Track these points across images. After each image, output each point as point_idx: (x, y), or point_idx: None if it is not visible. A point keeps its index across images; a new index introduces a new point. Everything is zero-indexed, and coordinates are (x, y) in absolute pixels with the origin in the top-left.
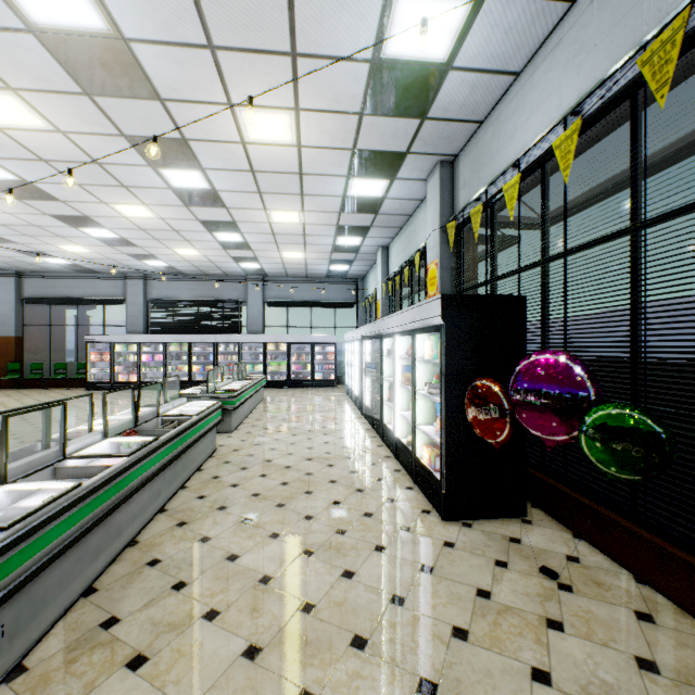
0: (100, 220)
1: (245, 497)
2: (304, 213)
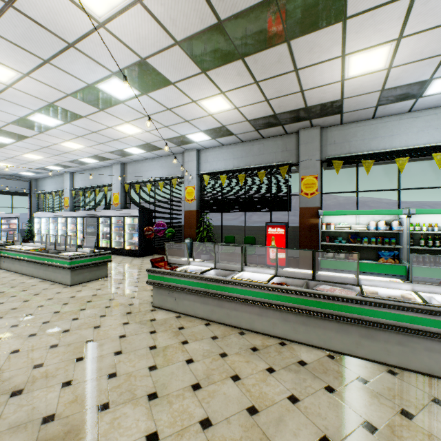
0: None
1: None
2: (47, 158)
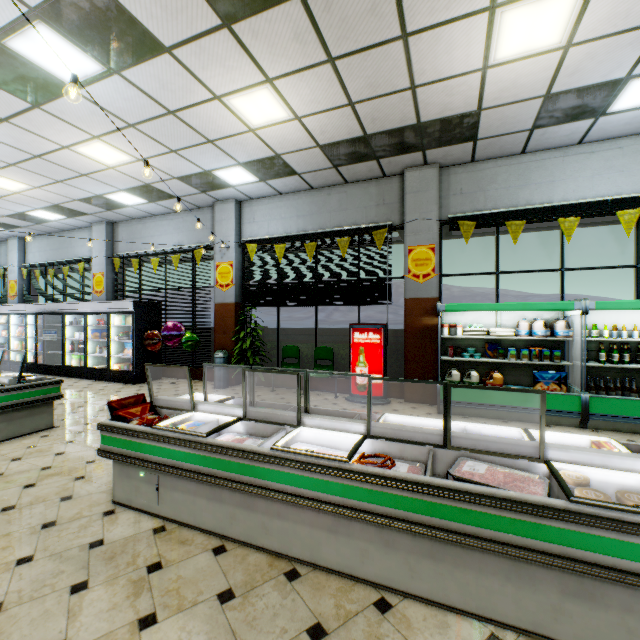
0: None
1: None
2: None
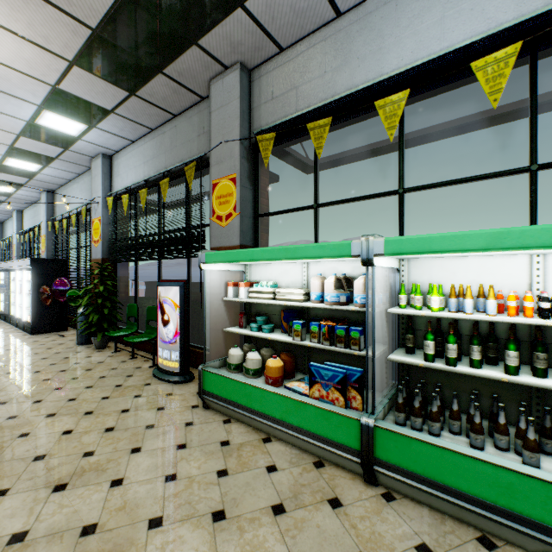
0: None
1: None
2: None
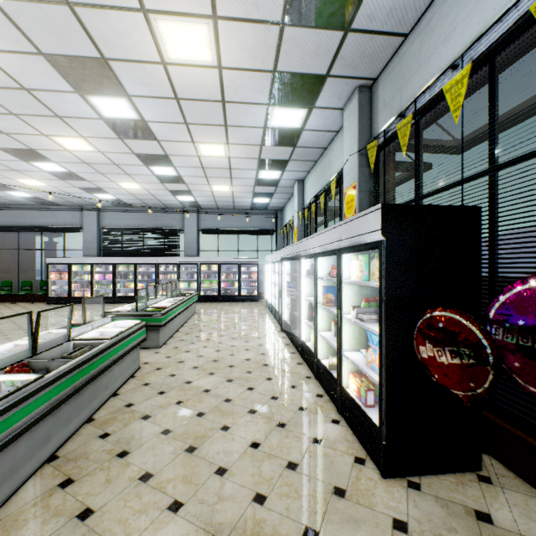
0: (46, 154)
1: (153, 436)
2: (229, 146)
